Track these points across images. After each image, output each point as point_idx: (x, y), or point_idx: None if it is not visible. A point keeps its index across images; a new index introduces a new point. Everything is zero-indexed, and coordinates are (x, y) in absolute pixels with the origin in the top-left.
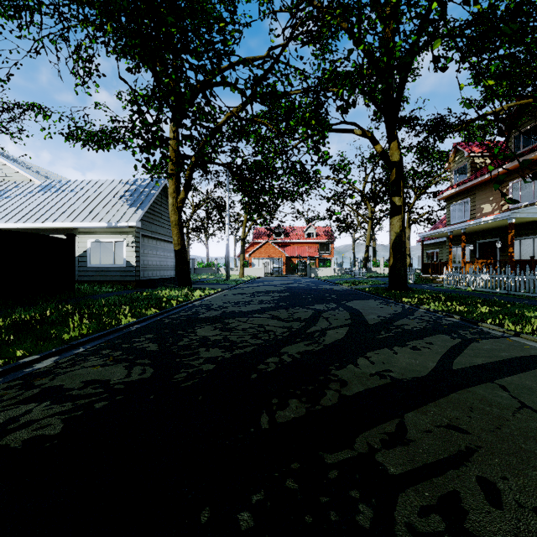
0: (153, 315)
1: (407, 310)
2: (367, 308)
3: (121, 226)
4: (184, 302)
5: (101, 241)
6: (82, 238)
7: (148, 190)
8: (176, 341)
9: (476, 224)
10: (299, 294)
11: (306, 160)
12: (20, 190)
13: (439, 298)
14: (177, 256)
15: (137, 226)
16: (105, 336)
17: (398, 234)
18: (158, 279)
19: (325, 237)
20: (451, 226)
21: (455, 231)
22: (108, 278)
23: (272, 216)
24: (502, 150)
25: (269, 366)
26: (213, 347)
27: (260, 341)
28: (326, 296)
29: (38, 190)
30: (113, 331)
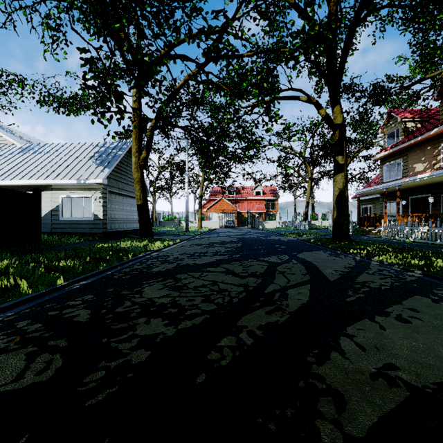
0: (105, 268)
1: (361, 263)
2: (319, 260)
3: (89, 183)
4: (141, 253)
5: (72, 196)
6: (55, 194)
7: (115, 152)
8: (115, 307)
9: (411, 181)
10: (250, 245)
11: (258, 121)
12: (2, 151)
13: (387, 250)
14: (139, 210)
15: (103, 183)
16: (39, 298)
17: (342, 190)
18: (124, 231)
19: (271, 195)
20: (387, 184)
21: (390, 187)
22: (78, 230)
23: (226, 175)
24: (431, 116)
25: (224, 354)
26: (155, 317)
27: (213, 307)
28: (277, 247)
29: (18, 151)
30: (52, 290)
